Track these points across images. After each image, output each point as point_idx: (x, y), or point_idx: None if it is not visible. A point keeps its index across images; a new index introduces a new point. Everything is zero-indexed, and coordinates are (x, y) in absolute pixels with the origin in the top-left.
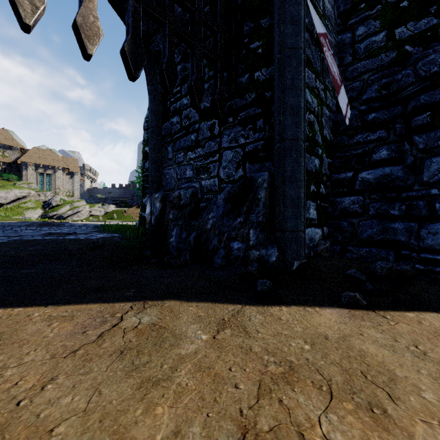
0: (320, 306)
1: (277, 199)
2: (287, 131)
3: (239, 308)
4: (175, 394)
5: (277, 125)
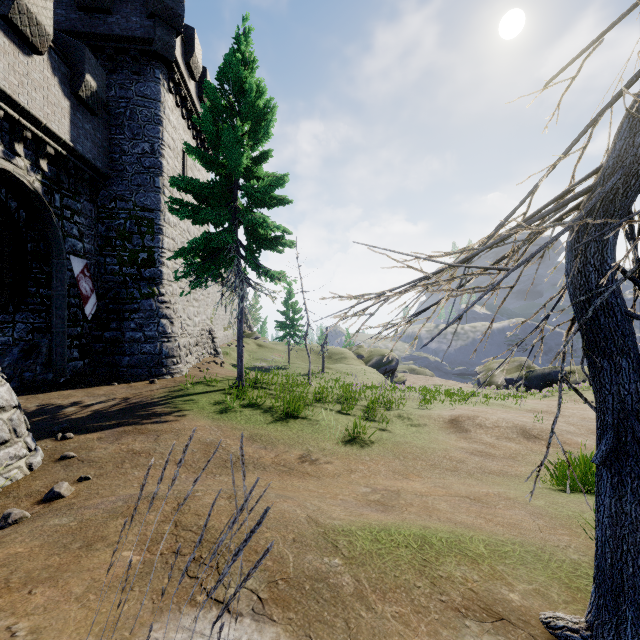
0: (68, 390)
1: (53, 353)
2: (58, 325)
3: (34, 395)
4: (22, 404)
5: (53, 322)
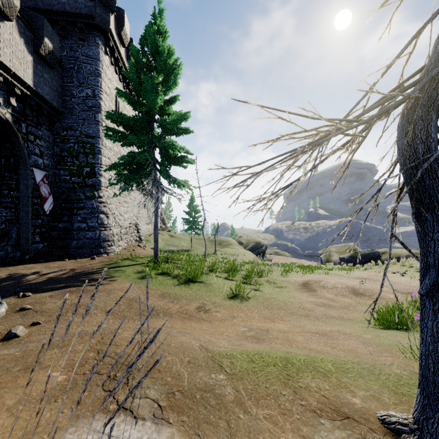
0: (31, 264)
1: (20, 237)
2: (24, 218)
3: (6, 268)
4: None
5: (20, 215)
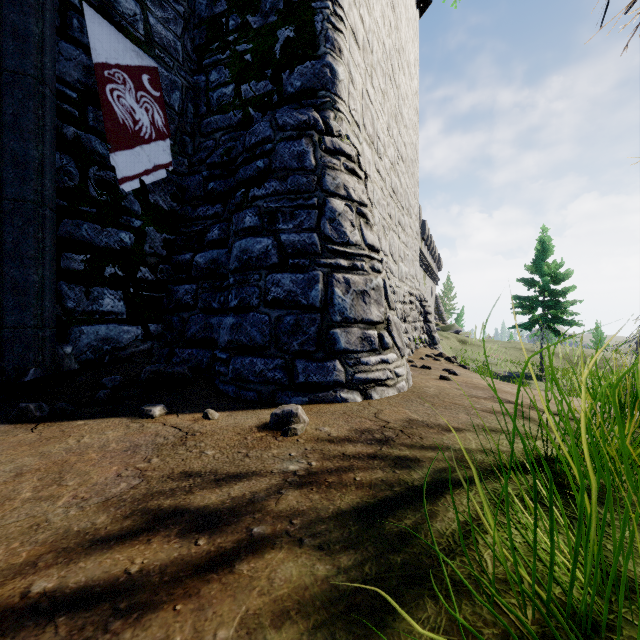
0: None
1: None
2: (5, 187)
3: None
4: None
5: None
